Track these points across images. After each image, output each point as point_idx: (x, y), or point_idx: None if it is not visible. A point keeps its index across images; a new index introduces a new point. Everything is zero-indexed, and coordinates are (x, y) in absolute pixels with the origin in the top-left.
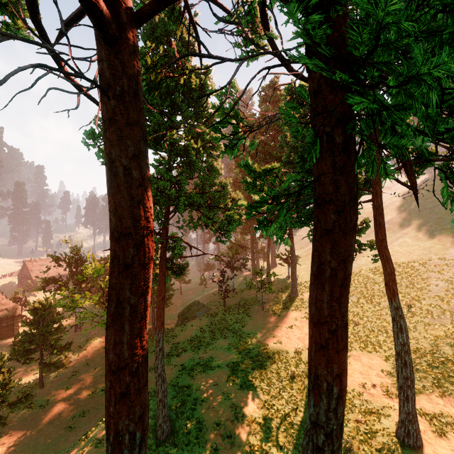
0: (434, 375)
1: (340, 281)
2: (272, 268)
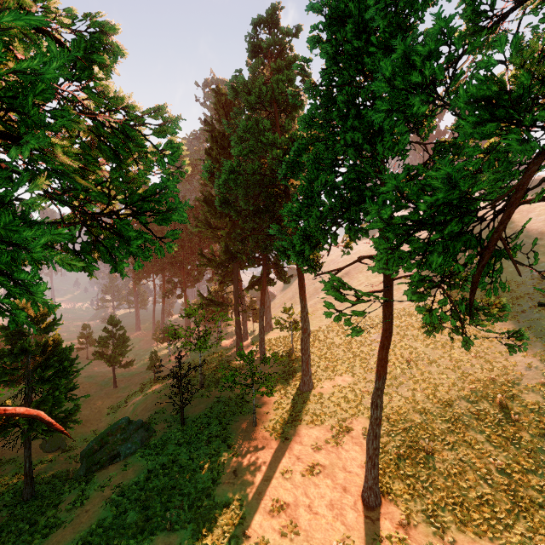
0: None
1: None
2: (266, 333)
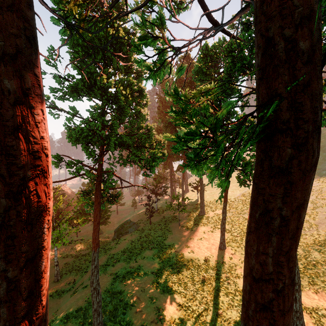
0: (309, 275)
1: (291, 233)
2: (185, 193)
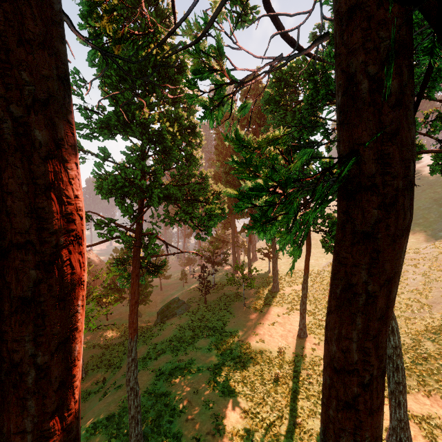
0: (419, 373)
1: (379, 312)
2: (252, 262)
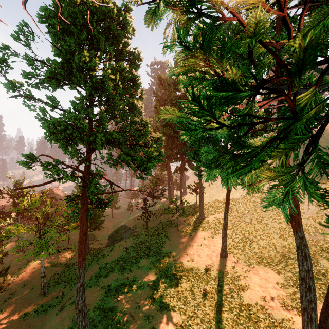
0: (319, 286)
1: None
2: (183, 195)
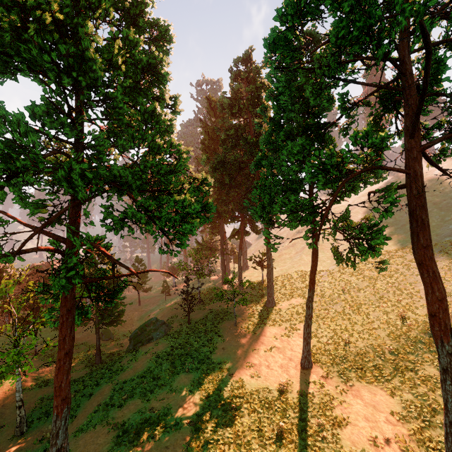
0: None
1: None
2: (243, 271)
